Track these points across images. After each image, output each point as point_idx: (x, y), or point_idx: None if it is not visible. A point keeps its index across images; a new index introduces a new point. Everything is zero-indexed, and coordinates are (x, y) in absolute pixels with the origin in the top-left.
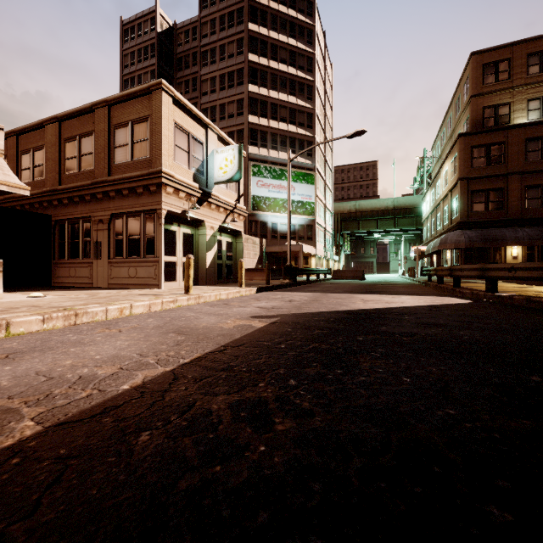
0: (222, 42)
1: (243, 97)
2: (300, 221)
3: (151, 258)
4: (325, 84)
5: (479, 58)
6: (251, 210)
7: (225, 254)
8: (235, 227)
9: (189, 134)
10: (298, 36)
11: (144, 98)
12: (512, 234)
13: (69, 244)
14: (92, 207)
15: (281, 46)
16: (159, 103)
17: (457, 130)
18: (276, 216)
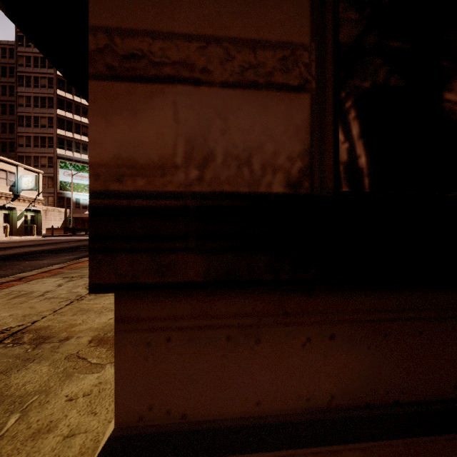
0: (36, 75)
1: (53, 116)
2: None
3: None
4: None
5: None
6: (59, 190)
7: (30, 221)
8: (36, 208)
9: (7, 171)
10: None
11: None
12: None
13: None
14: None
15: None
16: None
17: None
18: (79, 194)
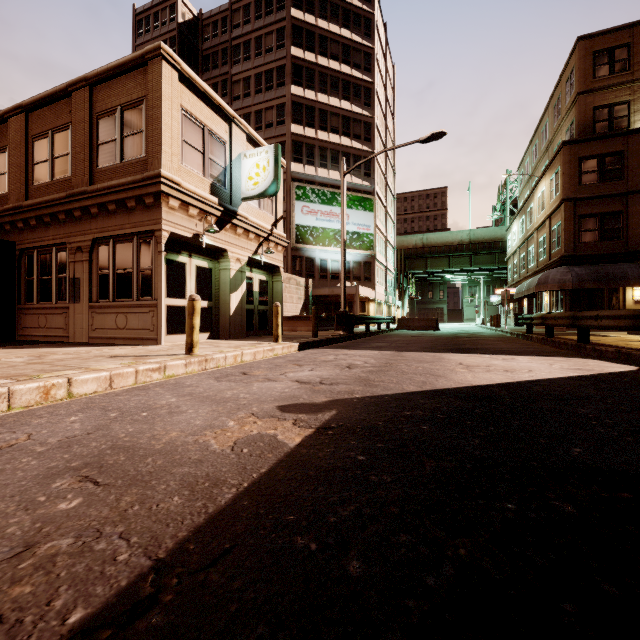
0: (258, 33)
1: (284, 101)
2: (356, 256)
3: (147, 301)
4: (386, 88)
5: (589, 45)
6: (294, 243)
7: (257, 296)
8: (271, 261)
9: (205, 128)
10: (353, 27)
11: (138, 73)
12: (636, 271)
13: (38, 282)
14: (68, 229)
15: (332, 38)
16: (157, 77)
17: (556, 140)
18: (325, 251)
